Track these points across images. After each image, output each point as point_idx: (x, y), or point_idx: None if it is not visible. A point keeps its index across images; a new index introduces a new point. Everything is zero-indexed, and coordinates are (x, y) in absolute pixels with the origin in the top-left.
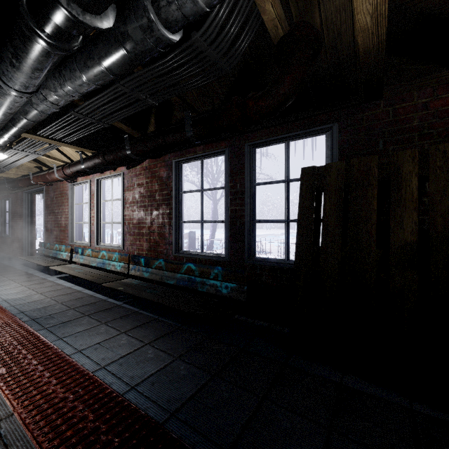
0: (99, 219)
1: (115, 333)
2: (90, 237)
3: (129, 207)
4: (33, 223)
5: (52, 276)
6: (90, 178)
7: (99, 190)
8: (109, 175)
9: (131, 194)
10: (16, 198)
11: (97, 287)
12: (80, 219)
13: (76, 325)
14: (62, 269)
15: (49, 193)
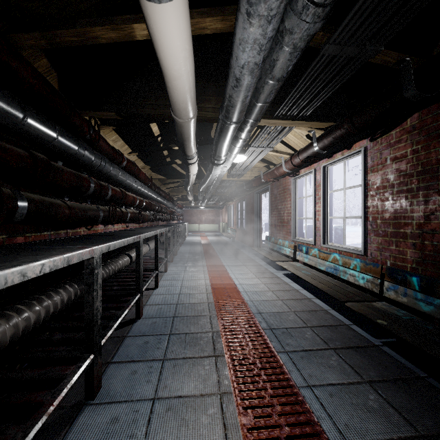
0: (326, 213)
1: (405, 428)
2: (315, 234)
3: (374, 195)
4: (260, 219)
5: (278, 271)
6: (315, 167)
7: (326, 179)
8: (340, 157)
9: (379, 176)
10: (249, 198)
11: (328, 297)
12: (300, 214)
13: (323, 365)
14: (288, 266)
15: (273, 190)
